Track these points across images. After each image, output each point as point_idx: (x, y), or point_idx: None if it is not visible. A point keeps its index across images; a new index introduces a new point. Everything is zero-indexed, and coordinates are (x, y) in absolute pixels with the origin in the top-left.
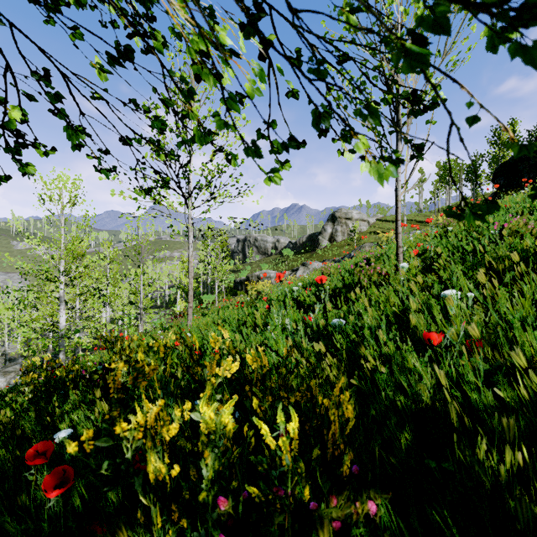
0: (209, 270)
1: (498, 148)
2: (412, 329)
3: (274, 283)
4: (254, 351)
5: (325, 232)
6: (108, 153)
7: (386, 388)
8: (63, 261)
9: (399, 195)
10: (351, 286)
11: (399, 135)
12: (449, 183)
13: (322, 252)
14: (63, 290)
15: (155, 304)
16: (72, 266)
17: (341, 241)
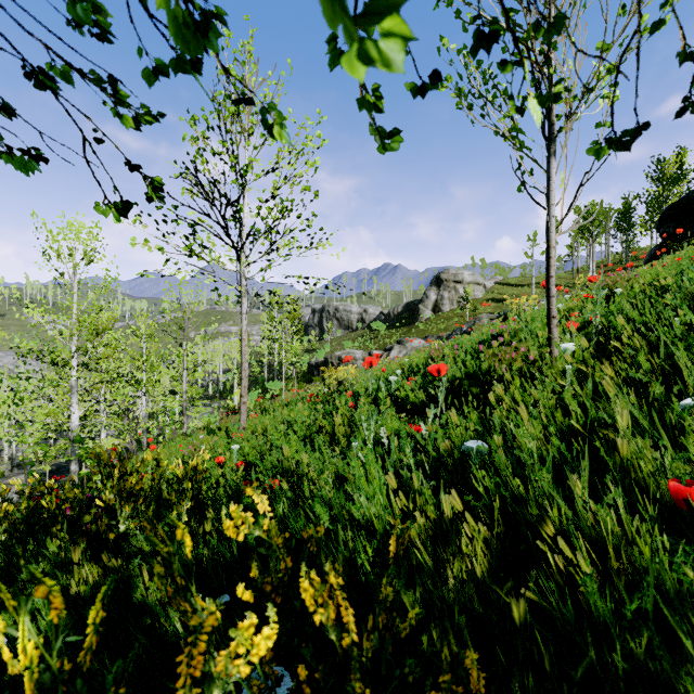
0: (275, 349)
1: (662, 185)
2: (622, 467)
3: (361, 366)
4: (330, 487)
5: (428, 299)
6: (12, 111)
7: (633, 645)
8: (75, 338)
9: (553, 238)
10: (477, 376)
11: (553, 147)
12: (592, 234)
13: (424, 326)
14: (75, 378)
15: (206, 394)
16: (88, 345)
17: (448, 311)
